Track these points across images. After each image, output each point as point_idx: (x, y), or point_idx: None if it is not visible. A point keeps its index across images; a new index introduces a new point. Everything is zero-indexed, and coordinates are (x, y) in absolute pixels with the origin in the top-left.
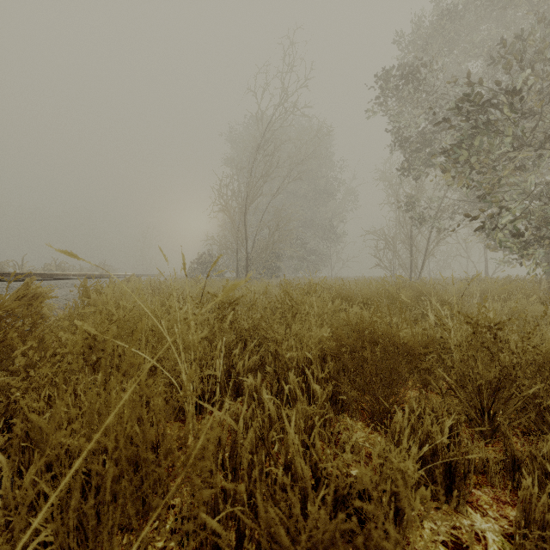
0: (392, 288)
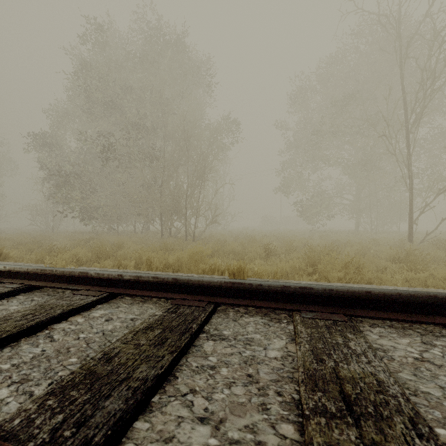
0: (28, 238)
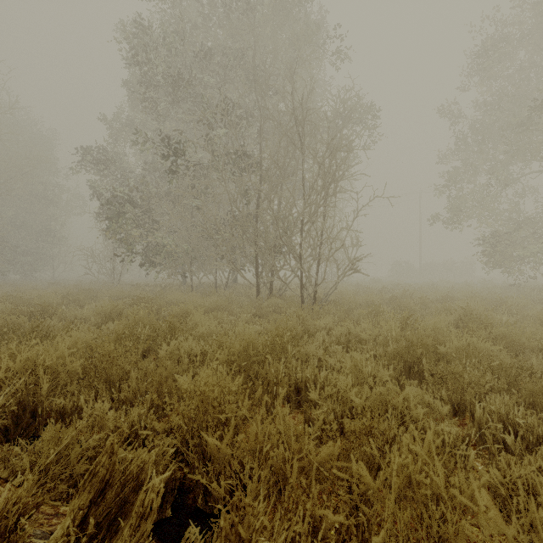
0: (50, 297)
